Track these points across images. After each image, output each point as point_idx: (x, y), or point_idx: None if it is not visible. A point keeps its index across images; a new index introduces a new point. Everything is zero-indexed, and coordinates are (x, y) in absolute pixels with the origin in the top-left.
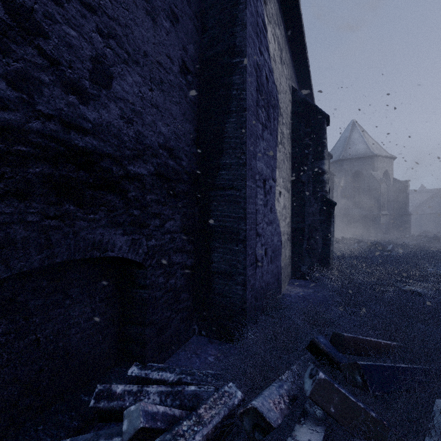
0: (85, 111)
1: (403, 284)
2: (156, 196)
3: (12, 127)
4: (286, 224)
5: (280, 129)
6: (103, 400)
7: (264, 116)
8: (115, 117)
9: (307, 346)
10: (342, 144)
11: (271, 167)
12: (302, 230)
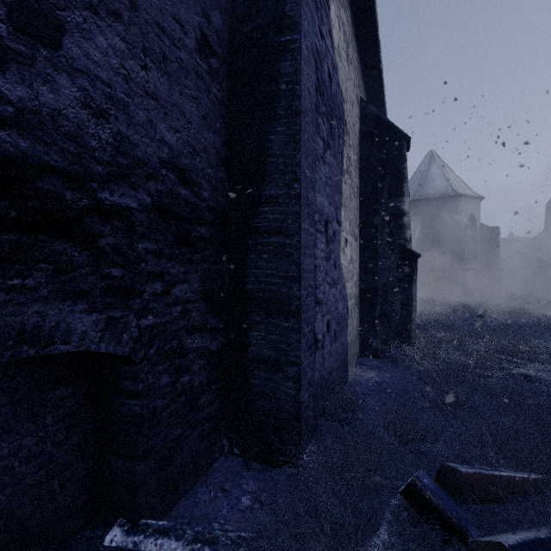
0: None
1: (511, 366)
2: (156, 245)
3: None
4: (353, 283)
5: (347, 153)
6: None
7: (326, 130)
8: (70, 102)
9: (402, 491)
10: (418, 180)
11: (335, 204)
12: (373, 291)
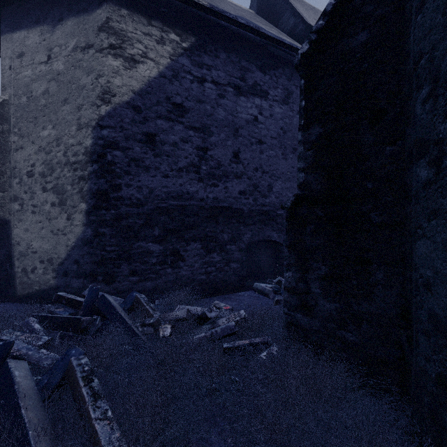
0: (266, 200)
1: None
2: None
3: (253, 210)
4: None
5: None
6: (270, 281)
7: None
8: (273, 198)
9: None
10: None
11: None
12: None
